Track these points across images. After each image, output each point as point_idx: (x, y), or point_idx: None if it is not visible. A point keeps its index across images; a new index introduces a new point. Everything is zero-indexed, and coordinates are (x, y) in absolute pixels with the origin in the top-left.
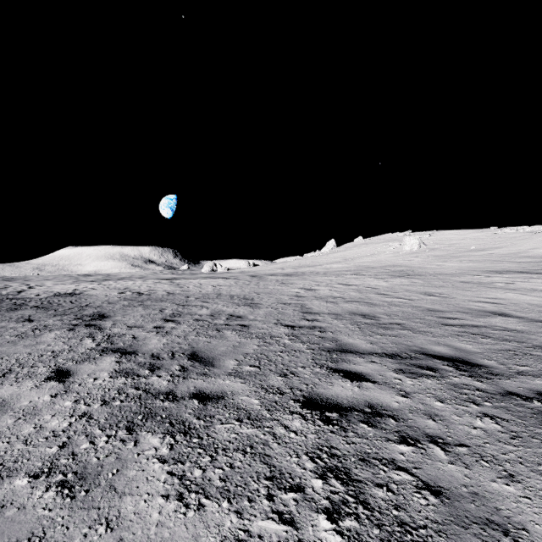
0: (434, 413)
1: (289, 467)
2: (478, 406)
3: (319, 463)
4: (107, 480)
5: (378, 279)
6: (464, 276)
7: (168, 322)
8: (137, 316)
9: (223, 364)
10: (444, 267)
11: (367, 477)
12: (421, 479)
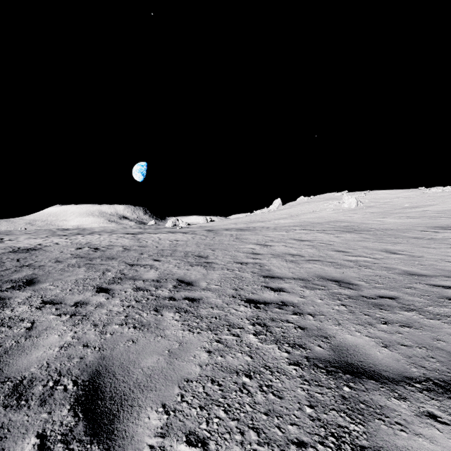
0: None
1: None
2: None
3: None
4: None
5: (328, 235)
6: (412, 232)
7: (100, 292)
8: (70, 282)
9: (134, 430)
10: (386, 222)
11: None
12: None
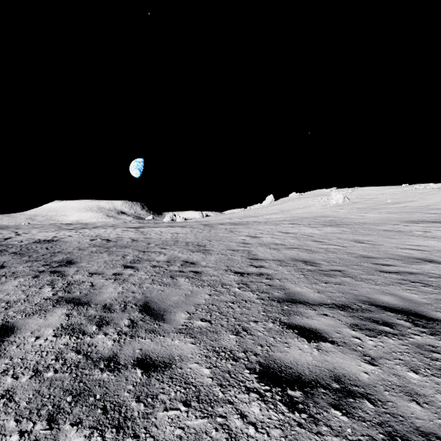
0: (414, 391)
1: None
2: None
3: None
4: None
5: (311, 228)
6: (385, 225)
7: (128, 268)
8: (101, 262)
9: (174, 318)
10: (366, 217)
11: None
12: None
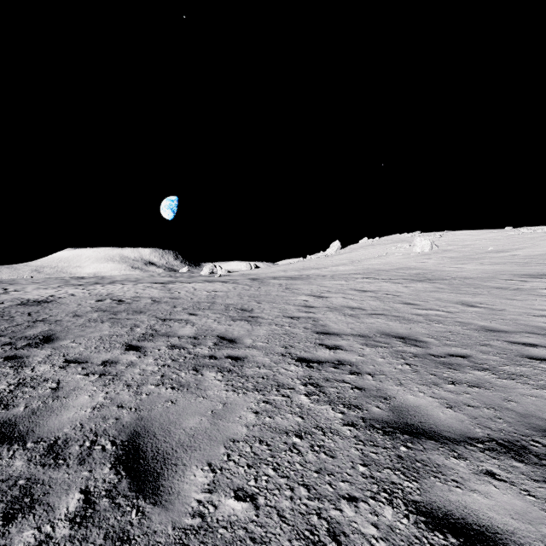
0: None
1: None
2: None
3: None
4: None
5: (395, 284)
6: (495, 281)
7: (130, 351)
8: (94, 338)
9: (180, 486)
10: (465, 270)
11: None
12: None
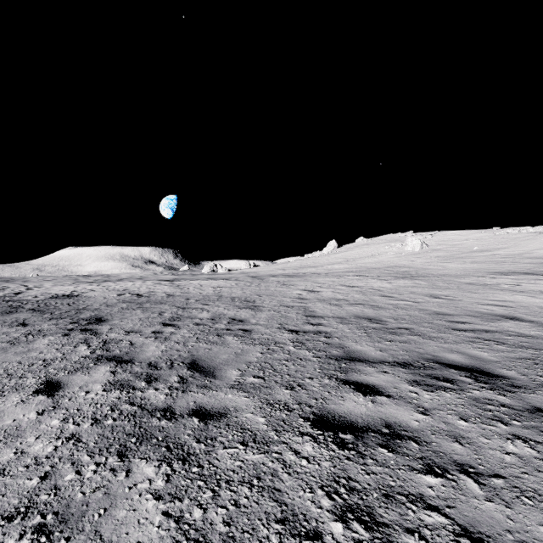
0: (460, 435)
1: (302, 505)
2: (507, 426)
3: (337, 500)
4: (92, 524)
5: (381, 281)
6: (469, 277)
7: (168, 326)
8: (135, 320)
9: (225, 375)
10: (447, 268)
11: (394, 519)
12: (457, 522)
